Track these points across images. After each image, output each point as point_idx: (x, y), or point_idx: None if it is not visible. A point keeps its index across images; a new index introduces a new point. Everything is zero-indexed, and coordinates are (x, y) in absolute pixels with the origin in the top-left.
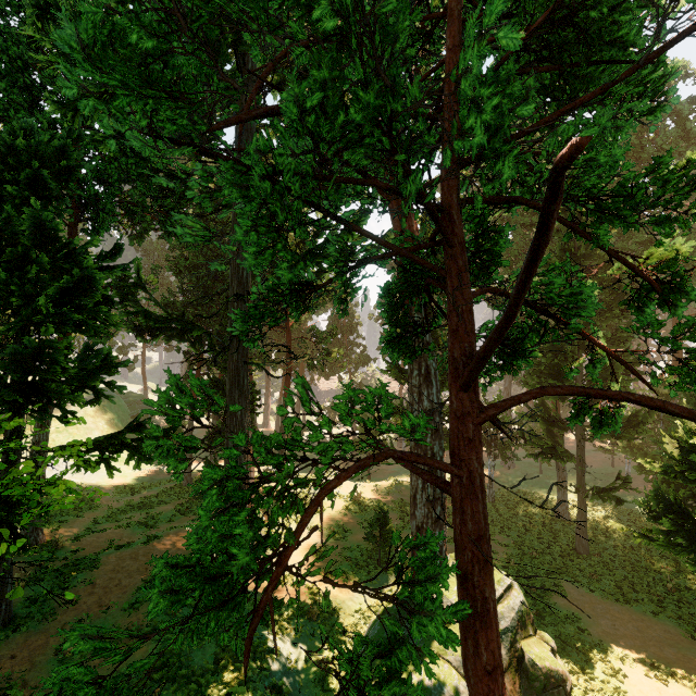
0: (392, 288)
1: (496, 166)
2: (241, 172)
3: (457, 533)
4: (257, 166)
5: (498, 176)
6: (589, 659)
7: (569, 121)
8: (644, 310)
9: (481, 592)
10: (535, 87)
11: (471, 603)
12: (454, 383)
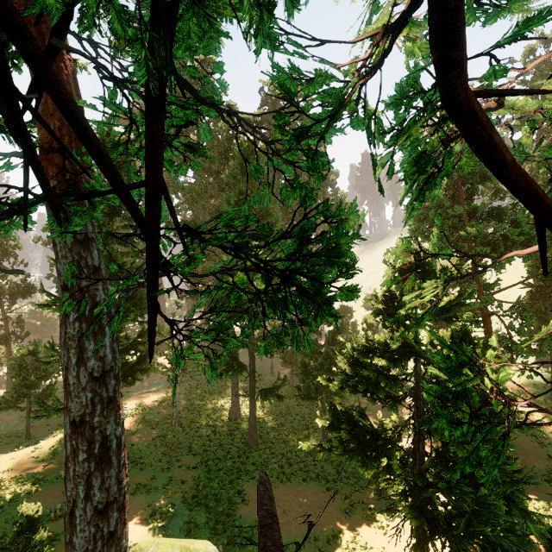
0: None
1: None
2: None
3: None
4: None
5: None
6: None
7: None
8: None
9: None
10: None
11: None
12: None
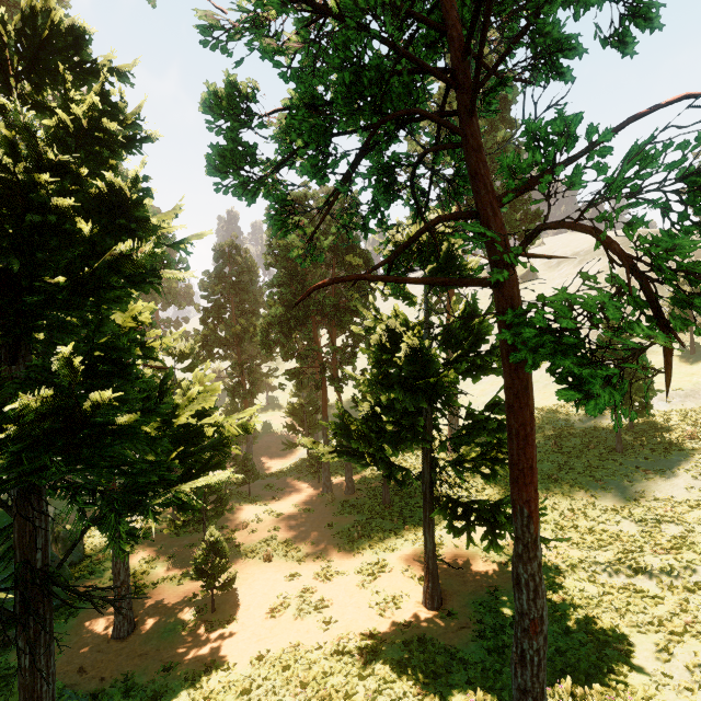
0: None
1: None
2: None
3: None
4: None
5: None
6: (91, 532)
7: None
8: None
9: None
10: None
11: None
12: None
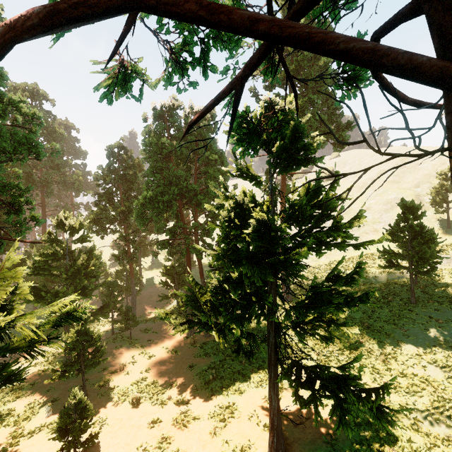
0: None
1: None
2: None
3: None
4: None
5: None
6: None
7: None
8: (11, 215)
9: None
10: None
11: None
12: None
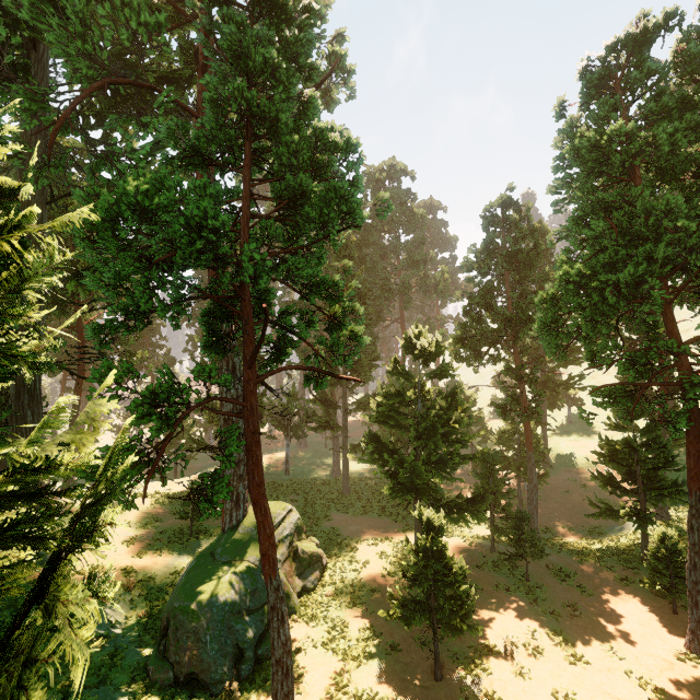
0: (210, 312)
1: (259, 280)
2: (133, 259)
3: (246, 432)
4: (153, 268)
5: (260, 284)
6: (340, 548)
7: (290, 259)
8: (333, 333)
9: (256, 453)
10: (282, 234)
11: (251, 459)
12: (245, 366)
